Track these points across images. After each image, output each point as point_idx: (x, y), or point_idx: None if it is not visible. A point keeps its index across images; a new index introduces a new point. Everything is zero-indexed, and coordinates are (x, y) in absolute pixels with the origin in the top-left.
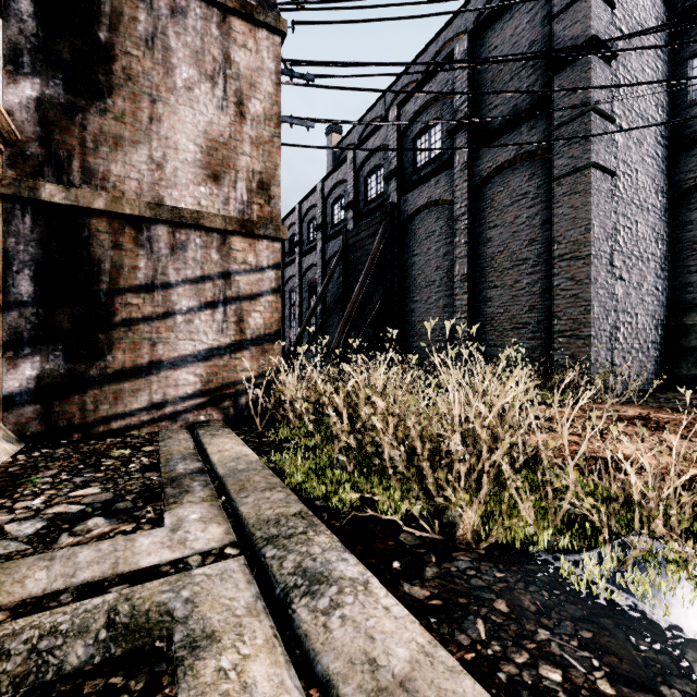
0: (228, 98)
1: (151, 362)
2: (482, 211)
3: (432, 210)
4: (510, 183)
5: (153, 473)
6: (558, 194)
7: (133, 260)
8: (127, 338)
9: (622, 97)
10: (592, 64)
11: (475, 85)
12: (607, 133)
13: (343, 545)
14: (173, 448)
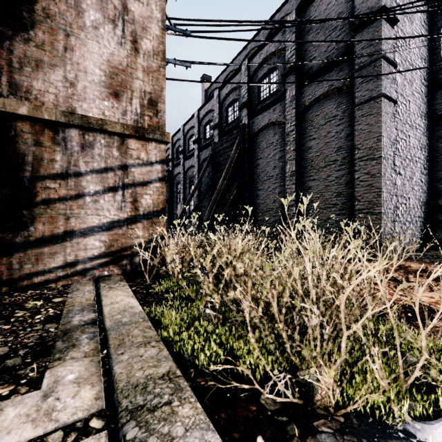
0: (125, 37)
1: (66, 231)
2: (305, 129)
3: (271, 129)
4: (324, 109)
5: (52, 324)
6: (358, 115)
7: (51, 155)
8: (46, 213)
9: (400, 51)
10: (382, 26)
11: (300, 44)
12: (393, 73)
13: (207, 411)
14: (77, 299)
